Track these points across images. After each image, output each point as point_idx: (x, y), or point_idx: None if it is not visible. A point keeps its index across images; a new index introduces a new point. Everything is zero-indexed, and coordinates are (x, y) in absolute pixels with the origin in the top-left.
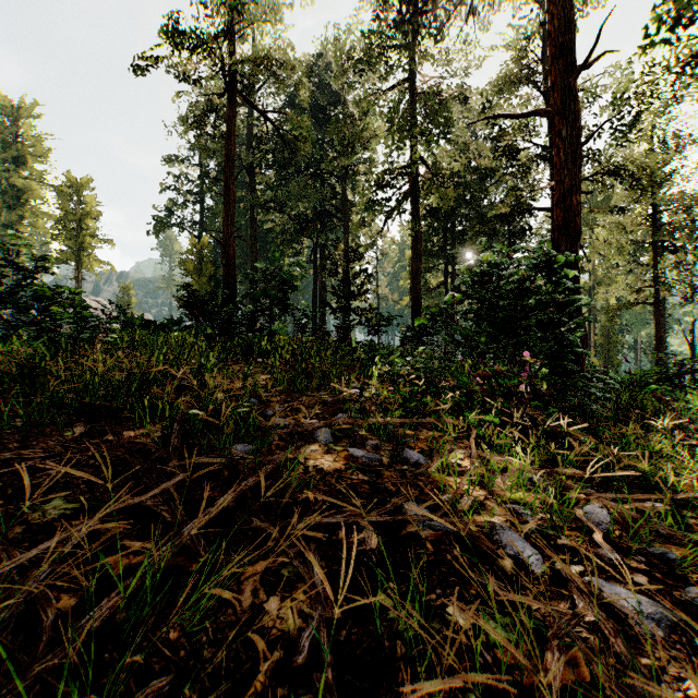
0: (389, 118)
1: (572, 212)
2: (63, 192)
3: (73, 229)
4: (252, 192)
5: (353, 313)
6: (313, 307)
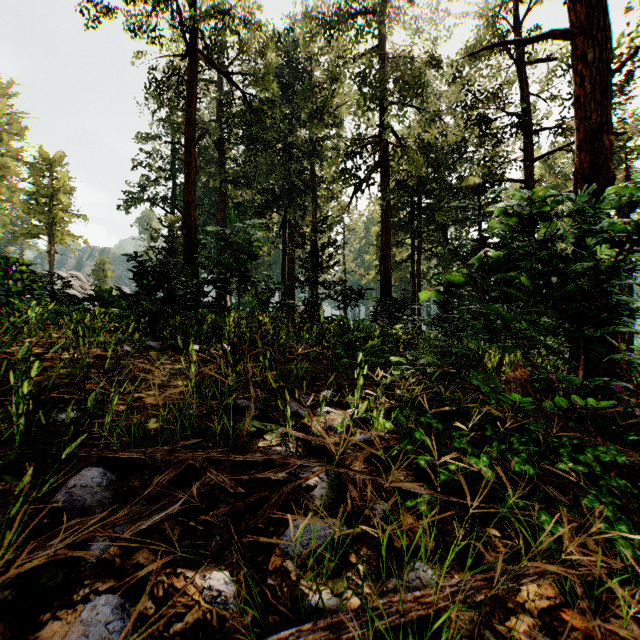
0: (359, 84)
1: (602, 155)
2: (36, 167)
3: (46, 204)
4: (221, 167)
5: (322, 286)
6: (282, 280)
